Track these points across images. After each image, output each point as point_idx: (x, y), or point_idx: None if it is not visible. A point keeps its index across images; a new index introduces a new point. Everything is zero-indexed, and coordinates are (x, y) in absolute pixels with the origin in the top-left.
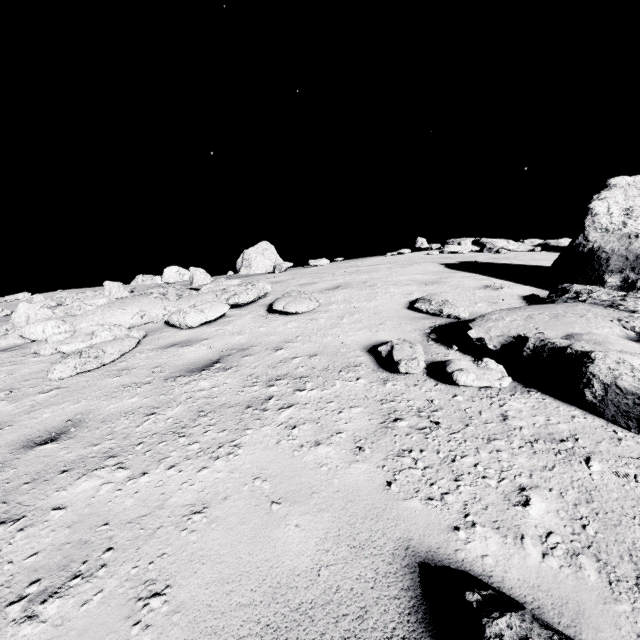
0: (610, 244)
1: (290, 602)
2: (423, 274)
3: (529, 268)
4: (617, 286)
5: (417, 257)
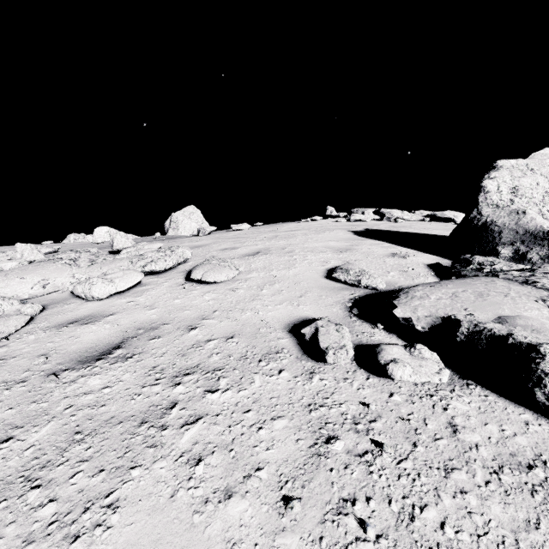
0: (501, 219)
1: None
2: (336, 241)
3: (425, 236)
4: (509, 257)
5: (328, 224)
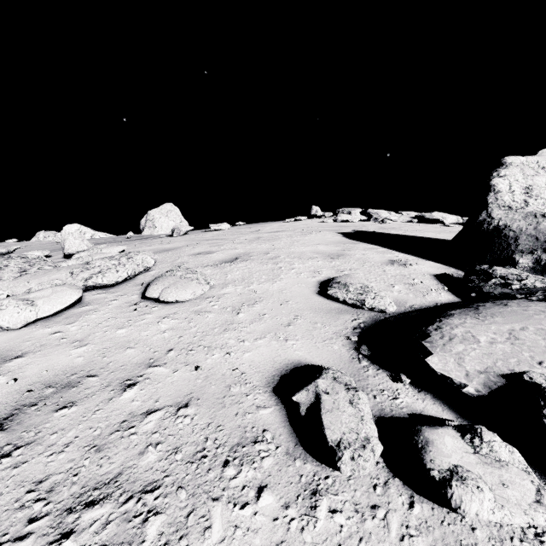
0: (516, 222)
1: None
2: (325, 244)
3: (419, 240)
4: (529, 267)
5: (314, 224)
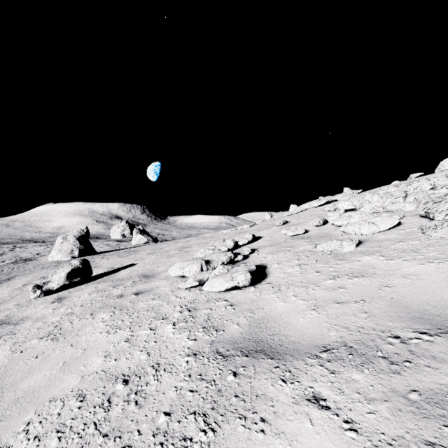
0: None
1: None
2: None
3: None
4: None
5: None
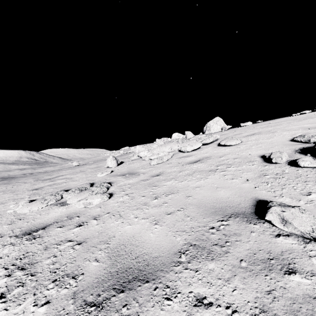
0: None
1: (220, 200)
2: (310, 123)
3: None
4: None
5: (314, 114)
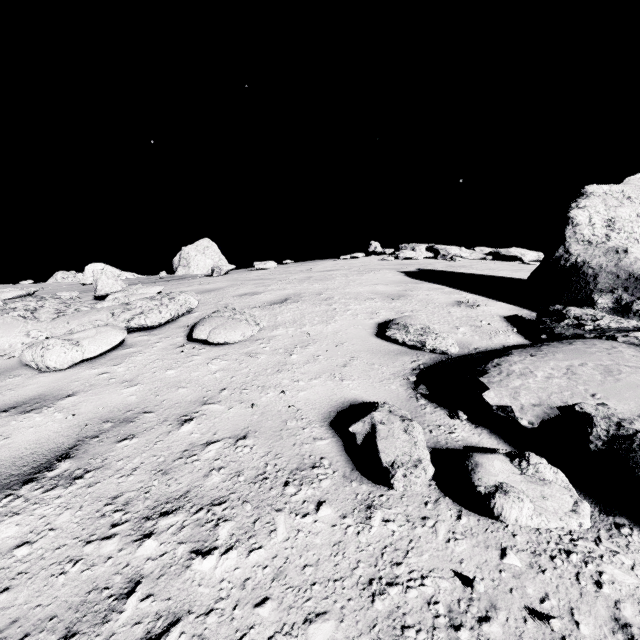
0: (596, 259)
1: None
2: (385, 284)
3: (492, 279)
4: (609, 308)
5: (372, 262)
